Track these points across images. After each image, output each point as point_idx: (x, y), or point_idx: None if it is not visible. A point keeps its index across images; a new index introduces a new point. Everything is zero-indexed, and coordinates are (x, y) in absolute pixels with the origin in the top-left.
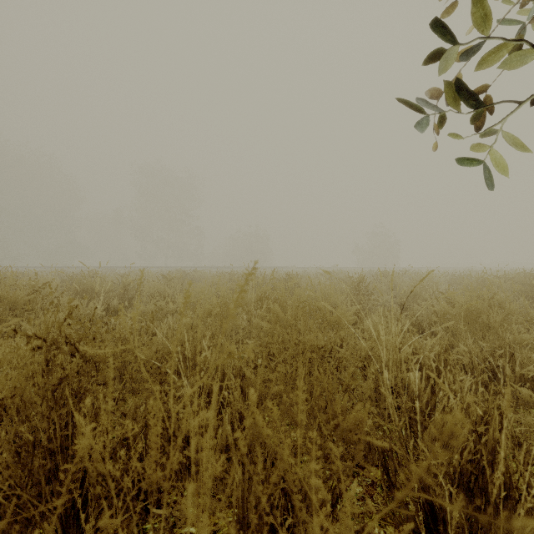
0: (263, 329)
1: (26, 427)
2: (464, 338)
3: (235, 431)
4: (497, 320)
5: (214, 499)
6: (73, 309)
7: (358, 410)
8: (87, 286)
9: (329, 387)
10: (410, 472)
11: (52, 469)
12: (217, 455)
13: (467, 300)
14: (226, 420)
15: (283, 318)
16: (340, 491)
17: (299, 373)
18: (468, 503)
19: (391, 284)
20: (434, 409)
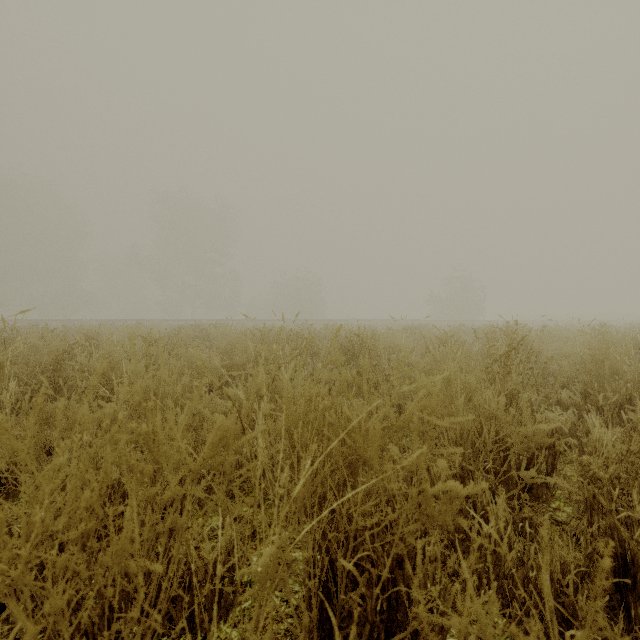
0: None
1: None
2: None
3: None
4: None
5: None
6: None
7: None
8: None
9: None
10: None
11: None
12: None
13: None
14: None
15: None
16: None
17: None
18: None
19: None
20: None
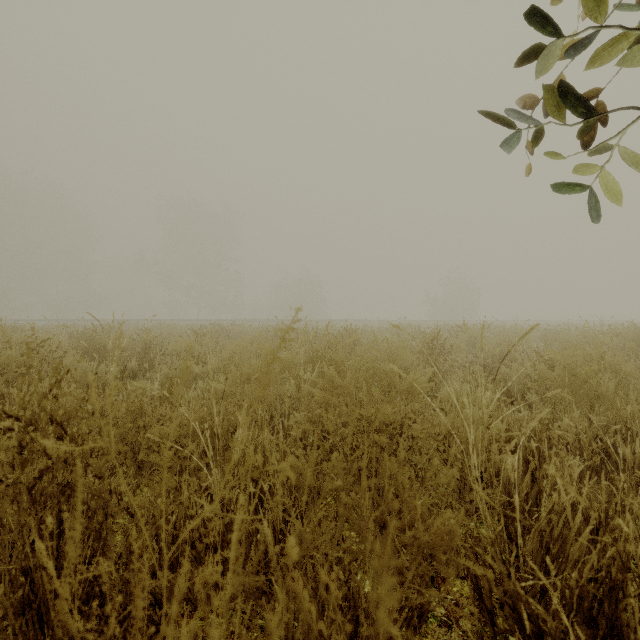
0: (315, 399)
1: (1, 531)
2: (568, 409)
3: (278, 536)
4: (610, 387)
5: (247, 636)
6: (62, 376)
7: (446, 518)
8: (99, 343)
9: (405, 484)
10: (512, 595)
11: (25, 596)
12: (251, 577)
13: (571, 362)
14: (265, 523)
15: (340, 384)
16: (418, 622)
17: (364, 463)
18: (591, 638)
19: (481, 341)
20: (535, 503)
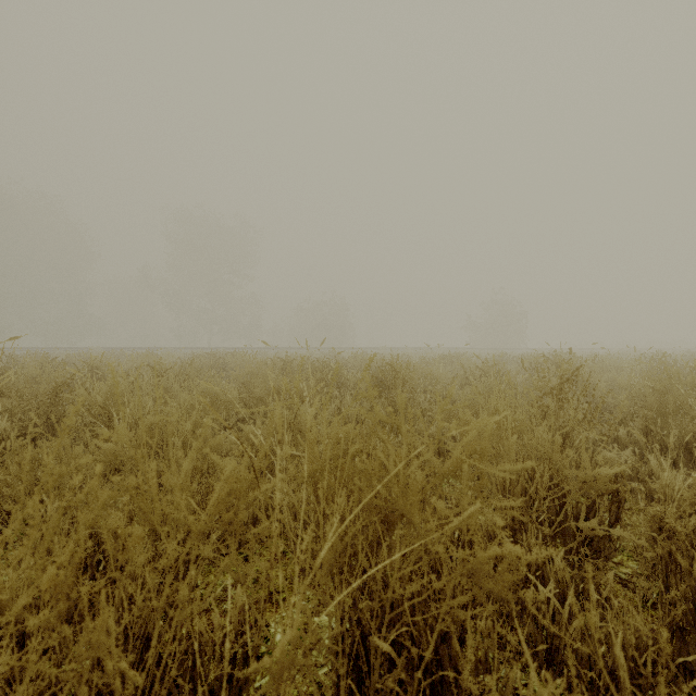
0: None
1: None
2: None
3: None
4: None
5: None
6: None
7: None
8: None
9: None
10: None
11: None
12: None
13: None
14: None
15: None
16: None
17: None
18: None
19: None
20: None
